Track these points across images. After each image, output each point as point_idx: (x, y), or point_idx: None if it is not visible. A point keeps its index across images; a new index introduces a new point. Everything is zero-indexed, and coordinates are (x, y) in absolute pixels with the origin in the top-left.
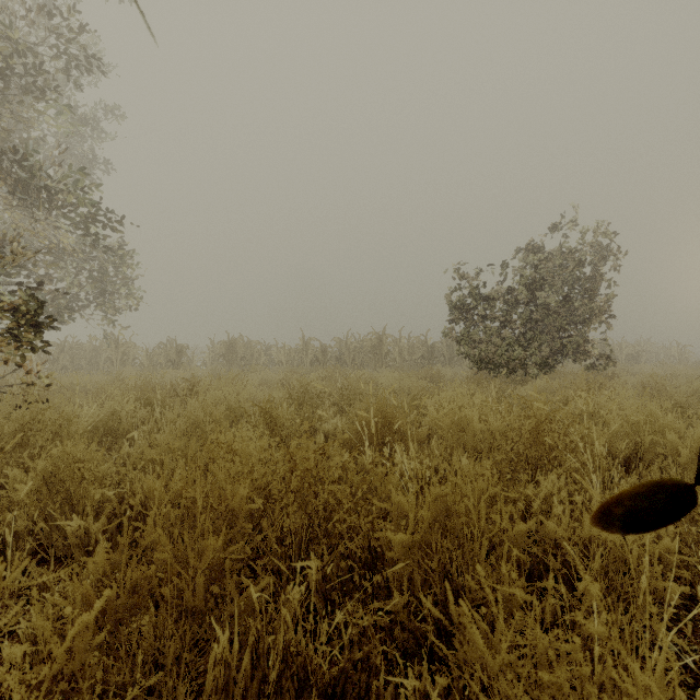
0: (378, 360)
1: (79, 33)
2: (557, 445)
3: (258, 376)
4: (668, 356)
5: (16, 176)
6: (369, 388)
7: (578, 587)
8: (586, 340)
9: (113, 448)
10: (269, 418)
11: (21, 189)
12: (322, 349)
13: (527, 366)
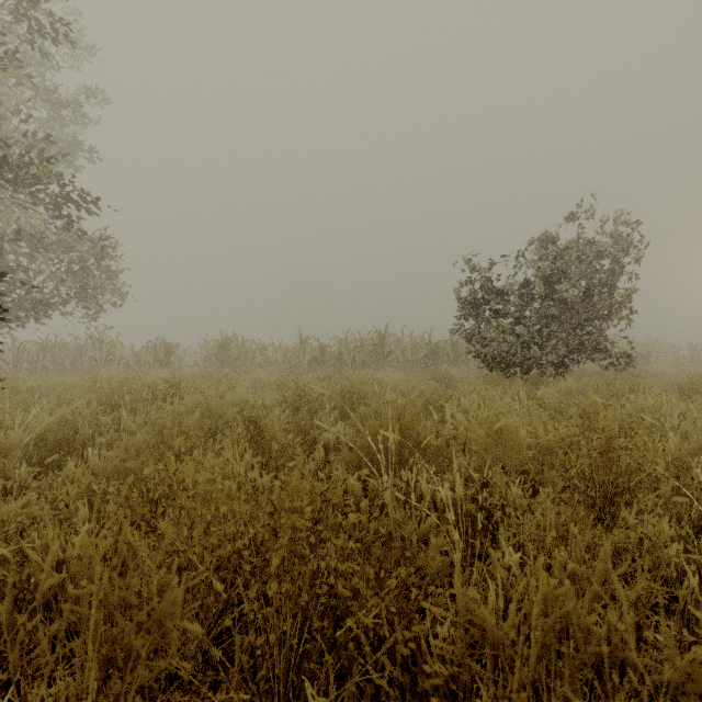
0: (380, 360)
1: None
2: (636, 467)
3: (251, 377)
4: (678, 356)
5: None
6: (374, 390)
7: None
8: (604, 338)
9: (64, 465)
10: (255, 429)
11: None
12: (320, 348)
13: (543, 366)
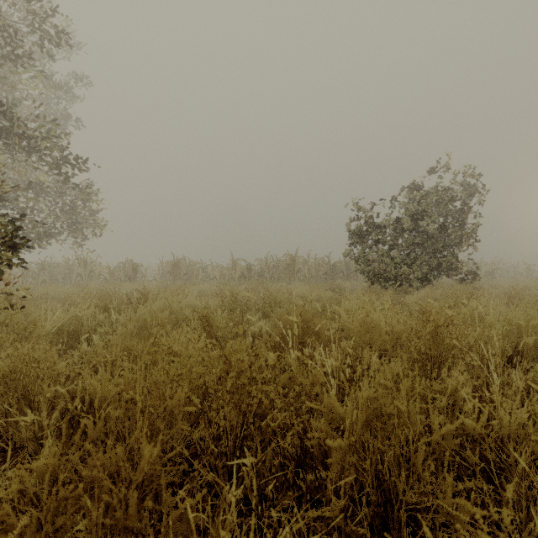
0: (292, 276)
1: (52, 11)
2: (454, 345)
3: (197, 288)
4: (516, 272)
5: (3, 128)
6: (286, 297)
7: (497, 482)
8: (457, 260)
9: (75, 347)
10: (206, 322)
11: (5, 137)
12: (247, 267)
13: (411, 280)
